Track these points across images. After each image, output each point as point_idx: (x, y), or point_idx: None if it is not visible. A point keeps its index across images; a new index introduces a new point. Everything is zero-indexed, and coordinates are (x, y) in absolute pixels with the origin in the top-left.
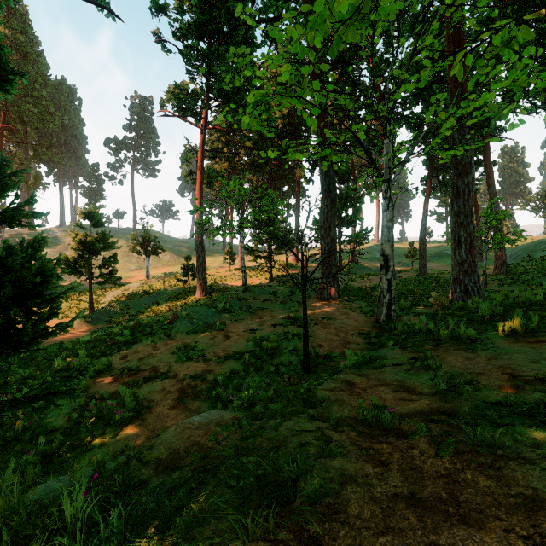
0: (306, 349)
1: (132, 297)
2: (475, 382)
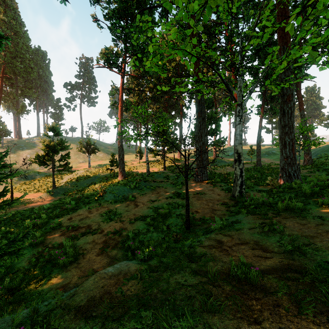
0: (188, 215)
1: (79, 179)
2: (312, 244)
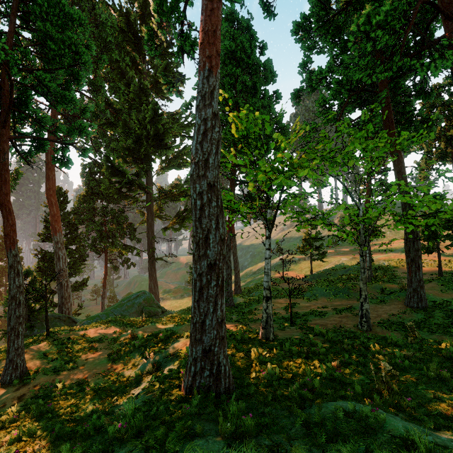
0: (290, 316)
1: (335, 268)
2: None
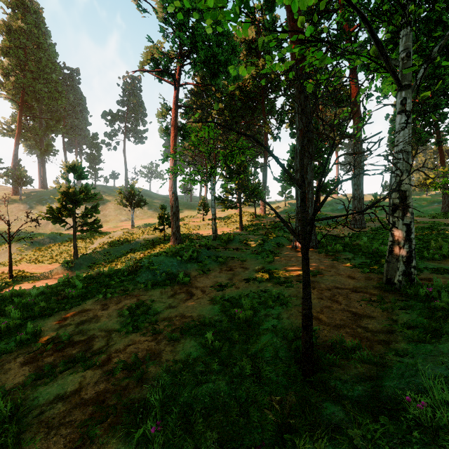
0: (309, 341)
1: (114, 244)
2: None
